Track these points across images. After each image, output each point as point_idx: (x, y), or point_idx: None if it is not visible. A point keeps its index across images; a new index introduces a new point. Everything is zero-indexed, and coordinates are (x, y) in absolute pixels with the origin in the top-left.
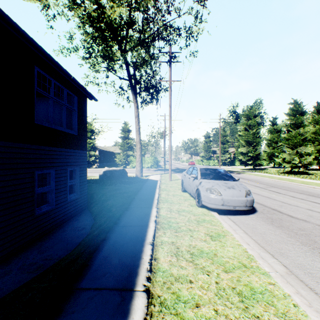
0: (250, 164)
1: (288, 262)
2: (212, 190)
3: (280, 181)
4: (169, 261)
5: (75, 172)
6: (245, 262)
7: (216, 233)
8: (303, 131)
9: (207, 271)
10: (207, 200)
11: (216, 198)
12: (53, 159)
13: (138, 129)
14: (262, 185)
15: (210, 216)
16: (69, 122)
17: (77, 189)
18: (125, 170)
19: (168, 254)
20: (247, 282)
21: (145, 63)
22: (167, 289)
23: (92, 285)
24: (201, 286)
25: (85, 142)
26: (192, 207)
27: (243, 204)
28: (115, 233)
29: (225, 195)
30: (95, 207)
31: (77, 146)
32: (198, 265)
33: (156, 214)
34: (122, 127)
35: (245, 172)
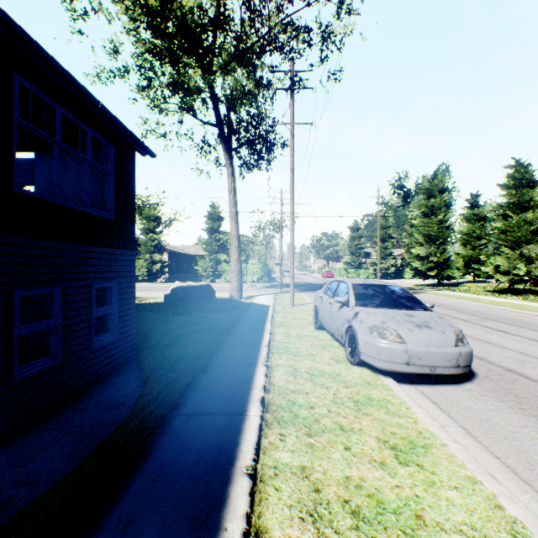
0: (432, 277)
1: None
2: (382, 331)
3: (496, 307)
4: None
5: (111, 292)
6: None
7: (404, 438)
8: (534, 217)
9: None
10: (373, 352)
11: (392, 348)
12: (60, 266)
13: (235, 214)
14: (464, 315)
15: (380, 388)
16: (102, 196)
17: (115, 324)
18: (210, 287)
19: (292, 515)
20: None
21: (248, 96)
22: None
23: None
24: None
25: (131, 235)
26: (339, 365)
27: (452, 361)
28: (167, 437)
29: (412, 342)
30: (148, 358)
31: (115, 242)
32: None
33: (265, 381)
34: (209, 212)
35: (425, 291)
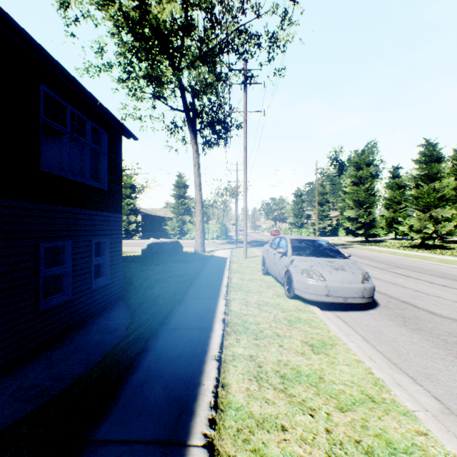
0: (361, 234)
1: (441, 391)
2: (310, 273)
3: (408, 258)
4: (246, 390)
5: (104, 245)
6: (372, 392)
7: (319, 340)
8: (440, 186)
9: (309, 408)
10: (303, 287)
11: (316, 284)
12: (70, 226)
13: (199, 183)
14: (381, 264)
15: (307, 312)
16: (96, 171)
17: (107, 271)
18: (179, 243)
19: (244, 377)
20: (379, 430)
21: (209, 87)
22: (244, 444)
23: (116, 434)
24: (302, 438)
25: (119, 201)
26: (279, 299)
27: (359, 294)
28: (160, 341)
29: (330, 280)
30: (133, 297)
31: (107, 207)
32: (294, 397)
33: (225, 309)
34: (176, 180)
35: (354, 246)
